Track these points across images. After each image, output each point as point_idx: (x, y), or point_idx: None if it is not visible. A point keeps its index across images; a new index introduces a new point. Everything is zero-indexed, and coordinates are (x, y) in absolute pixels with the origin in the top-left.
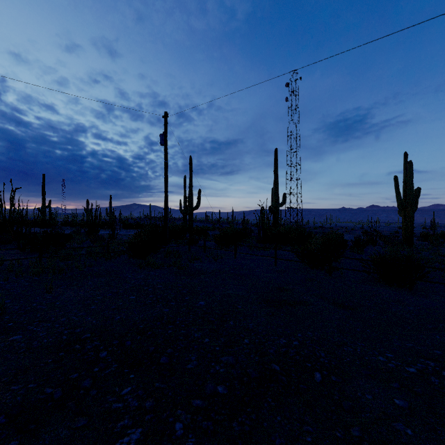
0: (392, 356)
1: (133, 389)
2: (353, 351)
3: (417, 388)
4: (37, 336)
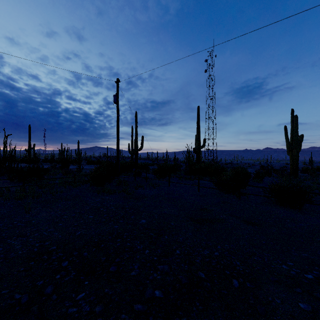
0: (292, 264)
1: (86, 295)
2: (262, 260)
3: (316, 293)
4: (14, 249)
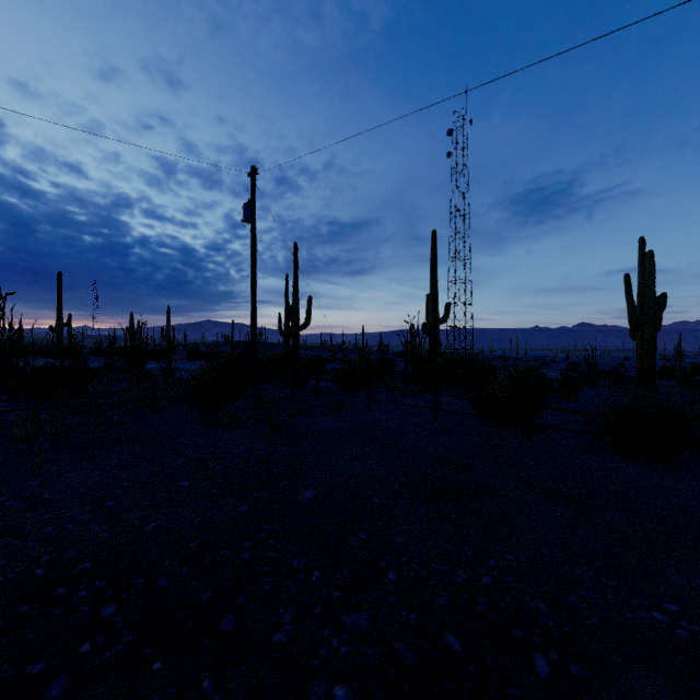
0: (677, 609)
1: None
2: (600, 599)
3: None
4: None
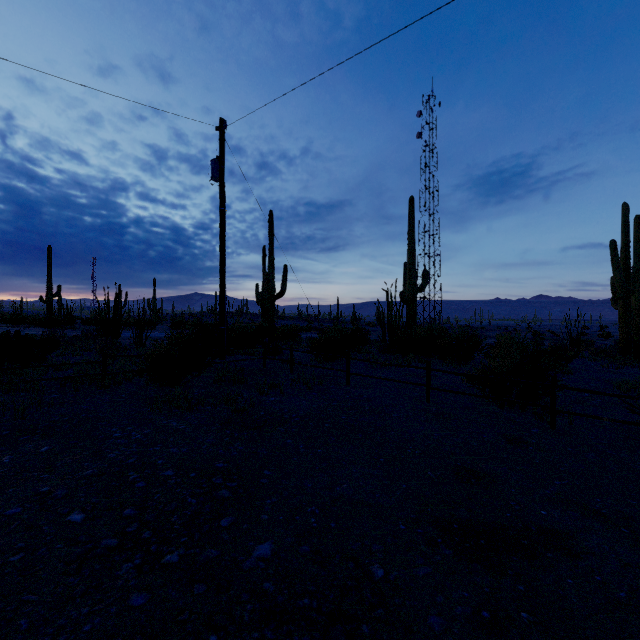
0: None
1: None
2: None
3: None
4: None
